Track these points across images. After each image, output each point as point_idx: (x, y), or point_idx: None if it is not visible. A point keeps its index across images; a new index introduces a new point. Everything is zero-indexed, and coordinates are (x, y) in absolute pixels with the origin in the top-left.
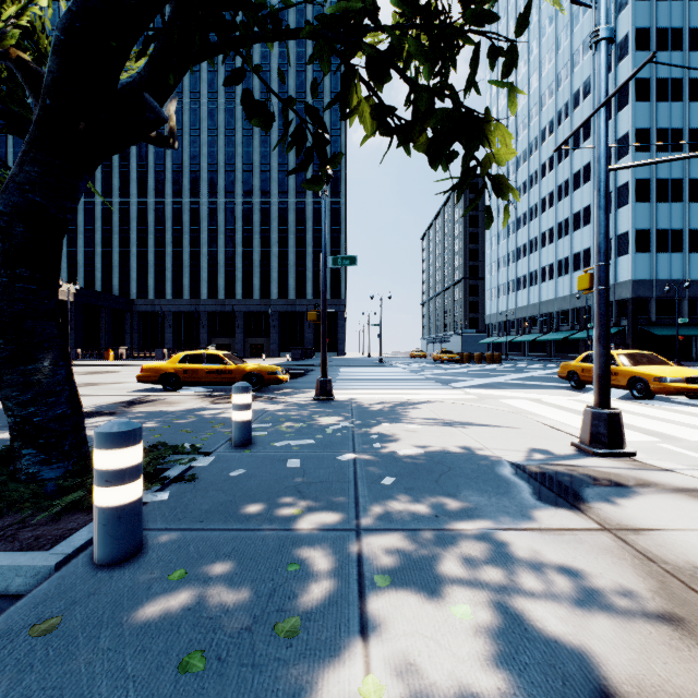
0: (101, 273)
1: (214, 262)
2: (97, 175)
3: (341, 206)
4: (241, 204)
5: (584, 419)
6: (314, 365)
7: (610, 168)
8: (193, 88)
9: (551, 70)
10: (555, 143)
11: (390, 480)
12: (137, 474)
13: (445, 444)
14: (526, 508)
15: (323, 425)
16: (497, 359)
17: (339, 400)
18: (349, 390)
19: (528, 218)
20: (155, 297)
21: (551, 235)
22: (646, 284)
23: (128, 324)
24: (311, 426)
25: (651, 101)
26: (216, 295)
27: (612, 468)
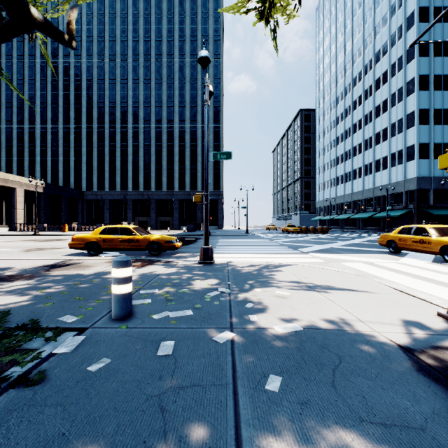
0: (63, 174)
1: (136, 166)
2: (60, 109)
3: (220, 129)
4: (154, 128)
5: None
6: (202, 235)
7: None
8: (123, 52)
9: (360, 38)
10: (363, 86)
11: (277, 382)
12: None
13: (319, 315)
14: None
15: (203, 291)
16: (326, 230)
17: (218, 263)
18: (226, 255)
19: (344, 137)
20: (98, 189)
21: (360, 148)
22: (426, 180)
23: (80, 207)
24: (192, 292)
25: (430, 56)
26: (138, 188)
27: None
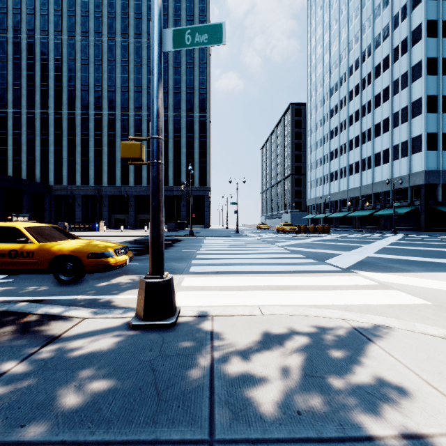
0: (26, 165)
1: (112, 158)
2: (23, 91)
3: (207, 119)
4: (133, 116)
5: None
6: (183, 236)
7: None
8: (97, 29)
9: (357, 23)
10: (360, 75)
11: None
12: None
13: None
14: None
15: None
16: (327, 230)
17: (186, 327)
18: (210, 279)
19: (339, 130)
20: (68, 184)
21: (357, 141)
22: (434, 173)
23: (46, 204)
24: None
25: (438, 38)
26: (114, 182)
27: None
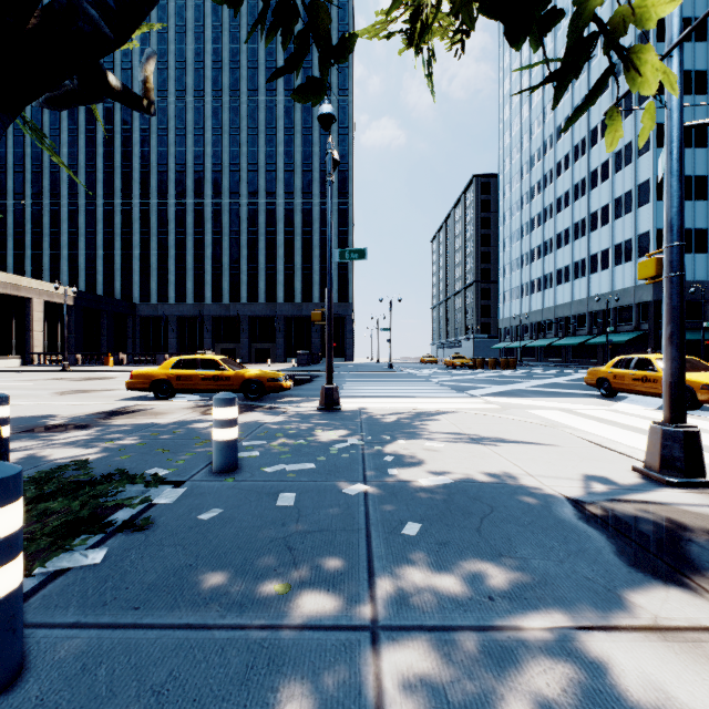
0: (103, 276)
1: (218, 265)
2: (99, 175)
3: (349, 207)
4: (246, 205)
5: (650, 438)
6: (321, 371)
7: (684, 125)
8: (197, 86)
9: None
10: (571, 140)
11: (415, 528)
12: (7, 554)
13: (477, 469)
14: (620, 583)
15: (327, 443)
16: (512, 364)
17: (347, 410)
18: (358, 399)
19: (542, 219)
20: (158, 301)
21: (567, 235)
22: None
23: (130, 329)
24: (312, 444)
25: None
26: (220, 298)
27: (704, 506)
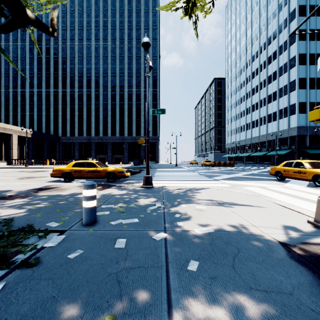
0: (45, 124)
1: (97, 119)
2: (43, 78)
3: (157, 92)
4: (110, 92)
5: (318, 205)
6: (144, 168)
7: None
8: (88, 37)
9: (257, 27)
10: (259, 62)
11: (195, 265)
12: None
13: (225, 222)
14: None
15: (145, 206)
16: (232, 164)
17: (156, 187)
18: (161, 181)
19: (246, 98)
20: (70, 135)
21: (257, 105)
22: (304, 128)
23: (57, 148)
24: (138, 207)
25: (306, 40)
26: (98, 134)
27: None
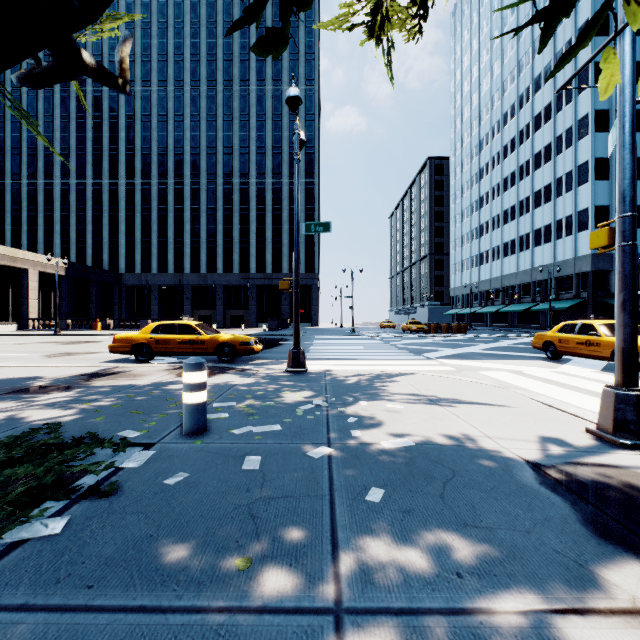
0: (92, 249)
1: (196, 238)
2: (88, 158)
3: (315, 186)
4: (222, 184)
5: (603, 401)
6: (289, 335)
7: (636, 100)
8: (177, 77)
9: (513, 57)
10: (517, 126)
11: (379, 493)
12: None
13: (437, 431)
14: (590, 556)
15: (293, 404)
16: (463, 329)
17: (312, 372)
18: (323, 361)
19: (490, 197)
20: (142, 271)
21: (513, 212)
22: (605, 257)
23: (116, 296)
24: (279, 406)
25: None
26: (198, 269)
27: None
